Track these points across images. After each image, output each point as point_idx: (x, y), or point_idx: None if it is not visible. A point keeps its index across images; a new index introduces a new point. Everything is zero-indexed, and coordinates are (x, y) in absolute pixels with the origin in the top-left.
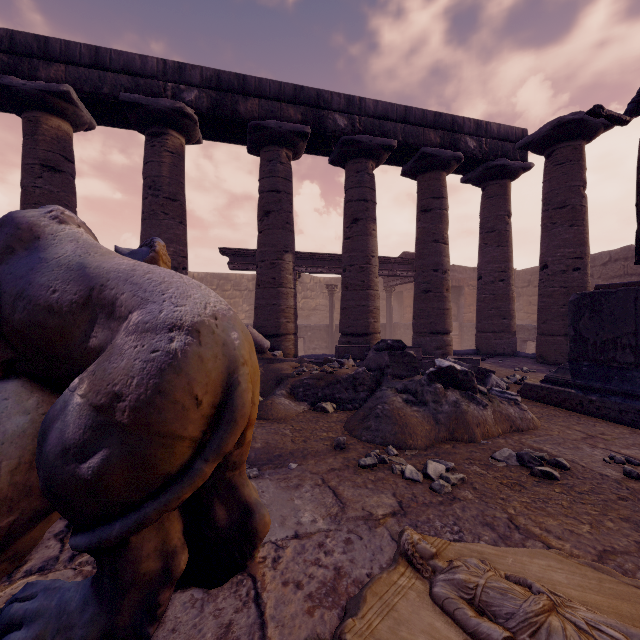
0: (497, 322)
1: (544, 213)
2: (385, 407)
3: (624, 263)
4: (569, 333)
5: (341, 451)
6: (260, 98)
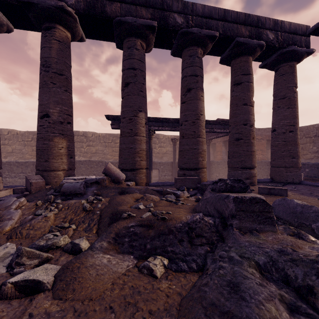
0: (288, 160)
1: None
2: None
3: None
4: None
5: None
6: (121, 2)
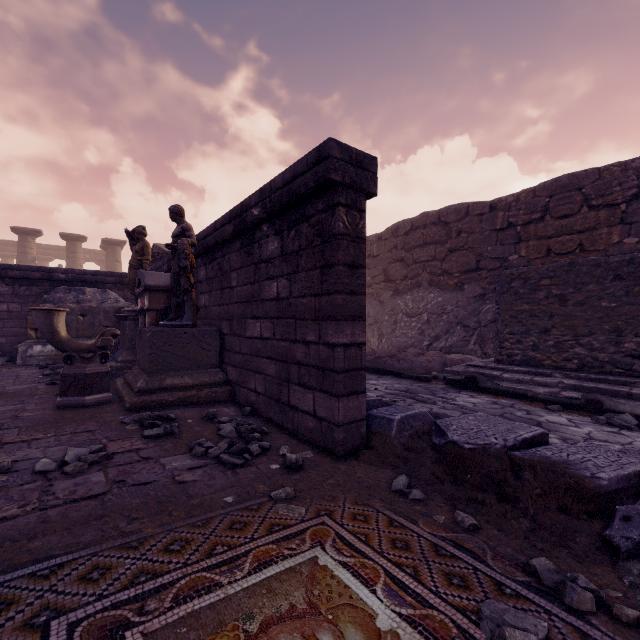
0: None
1: None
2: None
3: None
4: None
5: None
6: None
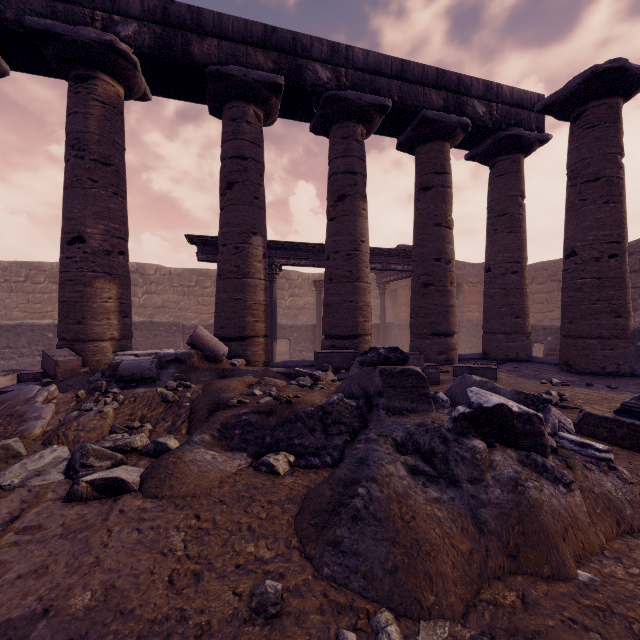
0: (509, 321)
1: (570, 188)
2: (373, 492)
3: None
4: None
5: (265, 629)
6: (220, 39)
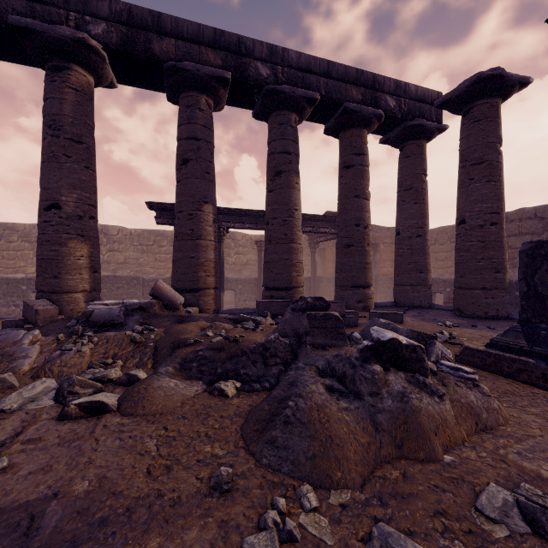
0: (414, 276)
1: (461, 169)
2: (299, 404)
3: (519, 223)
4: (520, 289)
5: (220, 499)
6: (177, 39)
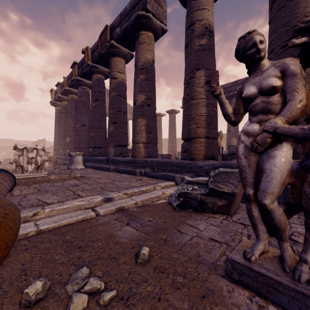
0: None
1: None
2: None
3: None
4: None
5: None
6: None
